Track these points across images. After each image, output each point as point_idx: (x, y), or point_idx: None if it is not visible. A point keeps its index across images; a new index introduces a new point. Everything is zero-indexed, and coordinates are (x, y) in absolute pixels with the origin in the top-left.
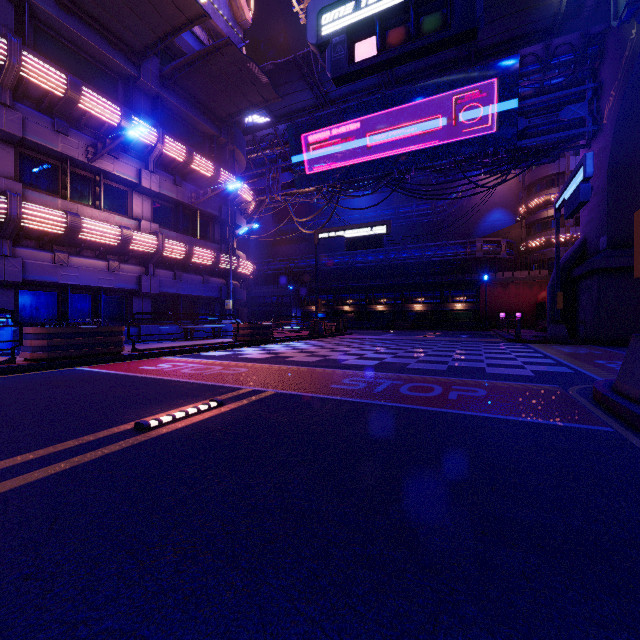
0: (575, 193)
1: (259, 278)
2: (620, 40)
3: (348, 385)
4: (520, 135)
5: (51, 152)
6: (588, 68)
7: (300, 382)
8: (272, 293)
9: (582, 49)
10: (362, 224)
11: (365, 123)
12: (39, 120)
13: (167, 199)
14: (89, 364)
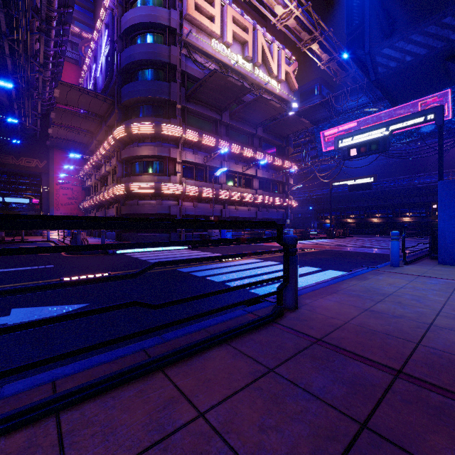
0: None
1: None
2: None
3: (347, 249)
4: None
5: (233, 171)
6: None
7: (332, 248)
8: (298, 211)
9: None
10: (358, 177)
11: (360, 122)
12: (232, 162)
13: (263, 178)
14: (258, 243)
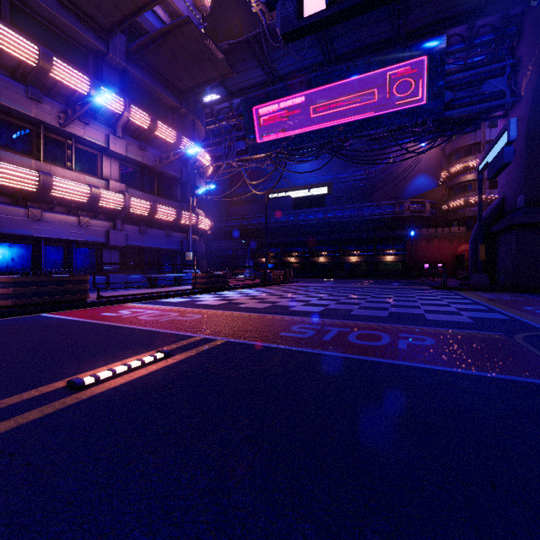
0: (499, 156)
1: (217, 234)
2: (538, 20)
3: (297, 333)
4: (446, 106)
5: (25, 117)
6: (507, 47)
7: (250, 329)
8: (228, 247)
9: (502, 29)
10: (306, 185)
11: (309, 97)
12: (13, 87)
13: (134, 162)
14: (54, 310)
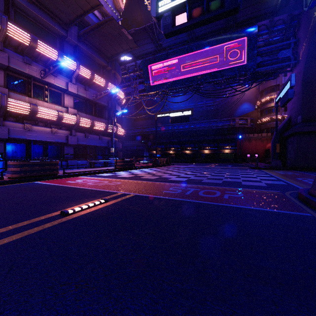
0: (286, 94)
1: (127, 137)
2: (308, 17)
3: (172, 191)
4: (258, 65)
5: (22, 73)
6: (292, 32)
7: (147, 189)
8: (134, 144)
9: (289, 22)
10: (179, 110)
11: (180, 59)
12: (16, 57)
13: (81, 97)
14: (41, 180)
